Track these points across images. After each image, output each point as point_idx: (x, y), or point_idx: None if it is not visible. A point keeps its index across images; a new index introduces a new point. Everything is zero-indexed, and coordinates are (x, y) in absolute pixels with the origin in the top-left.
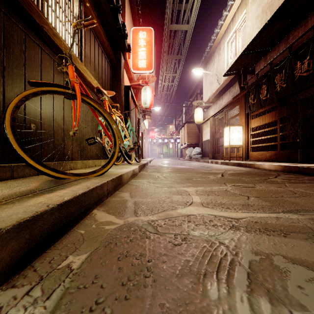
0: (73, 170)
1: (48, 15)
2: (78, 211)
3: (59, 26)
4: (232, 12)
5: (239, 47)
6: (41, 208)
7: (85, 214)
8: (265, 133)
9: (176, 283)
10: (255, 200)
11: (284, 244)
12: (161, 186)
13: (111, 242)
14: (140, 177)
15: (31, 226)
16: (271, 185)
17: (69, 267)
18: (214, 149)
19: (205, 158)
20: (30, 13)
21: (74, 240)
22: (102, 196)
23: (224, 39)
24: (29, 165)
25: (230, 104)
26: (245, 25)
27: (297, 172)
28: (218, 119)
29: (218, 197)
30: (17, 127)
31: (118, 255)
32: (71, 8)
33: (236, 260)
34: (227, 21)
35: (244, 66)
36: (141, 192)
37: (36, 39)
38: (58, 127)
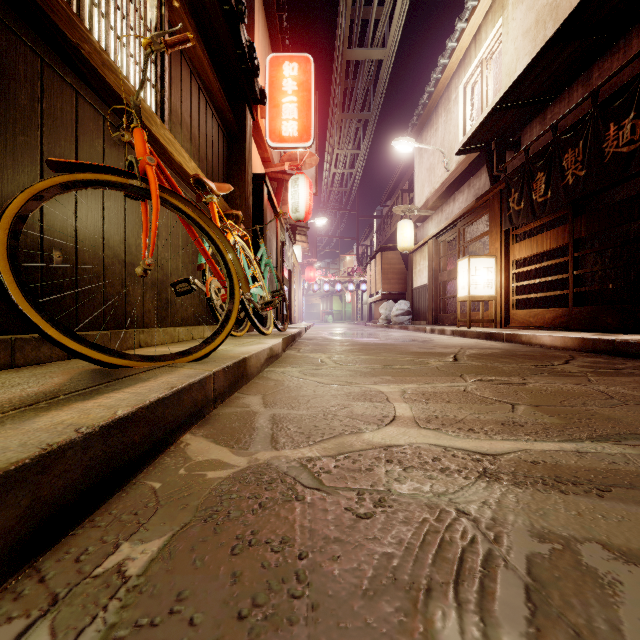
0: (145, 348)
1: (91, 23)
2: (148, 439)
3: (115, 47)
4: (475, 22)
5: (488, 95)
6: (62, 436)
7: (164, 445)
8: (542, 272)
9: (364, 612)
10: (528, 412)
11: (601, 514)
12: (329, 381)
13: (218, 509)
14: (285, 362)
15: (36, 479)
16: (559, 379)
17: (121, 571)
18: (436, 304)
19: (419, 322)
20: (52, 16)
21: (137, 505)
22: (203, 403)
23: (459, 78)
24: (47, 338)
25: (471, 212)
26: (500, 49)
27: (610, 353)
28: (445, 244)
29: (449, 406)
30: (25, 258)
31: (232, 541)
32: (141, 10)
33: (497, 553)
34: (465, 42)
35: (498, 135)
36: (286, 394)
37: (65, 72)
38: (113, 258)
